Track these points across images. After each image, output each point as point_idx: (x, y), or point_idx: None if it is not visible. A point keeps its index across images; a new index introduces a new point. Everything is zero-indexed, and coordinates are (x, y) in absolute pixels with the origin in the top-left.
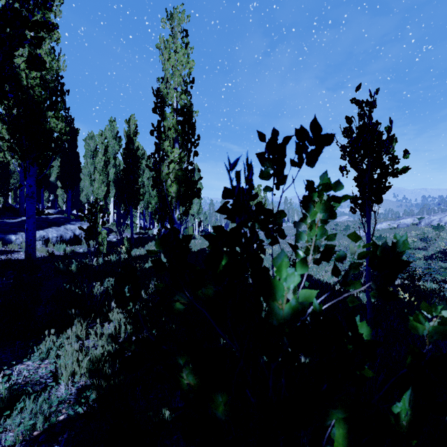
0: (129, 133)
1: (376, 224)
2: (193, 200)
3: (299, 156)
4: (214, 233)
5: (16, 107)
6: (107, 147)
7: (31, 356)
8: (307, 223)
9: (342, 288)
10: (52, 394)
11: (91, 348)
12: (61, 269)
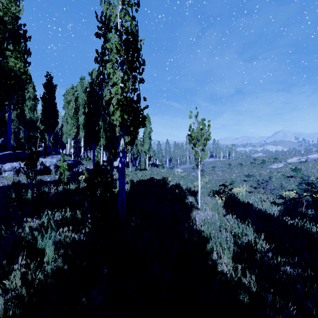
0: None
1: (287, 159)
2: (145, 140)
3: None
4: (160, 165)
5: None
6: (77, 97)
7: None
8: None
9: (291, 220)
10: None
11: None
12: (14, 198)
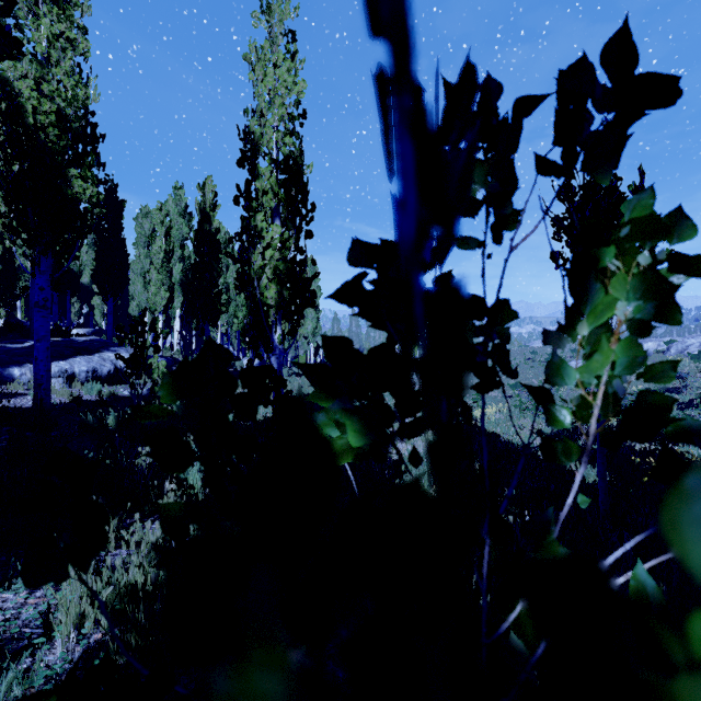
0: (204, 205)
1: None
2: (307, 313)
3: (565, 142)
4: None
5: (17, 161)
6: (169, 228)
7: (12, 582)
8: (584, 331)
9: None
10: (35, 665)
11: (116, 571)
12: (89, 423)
